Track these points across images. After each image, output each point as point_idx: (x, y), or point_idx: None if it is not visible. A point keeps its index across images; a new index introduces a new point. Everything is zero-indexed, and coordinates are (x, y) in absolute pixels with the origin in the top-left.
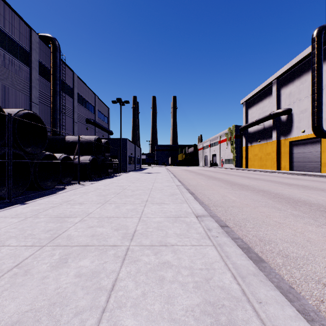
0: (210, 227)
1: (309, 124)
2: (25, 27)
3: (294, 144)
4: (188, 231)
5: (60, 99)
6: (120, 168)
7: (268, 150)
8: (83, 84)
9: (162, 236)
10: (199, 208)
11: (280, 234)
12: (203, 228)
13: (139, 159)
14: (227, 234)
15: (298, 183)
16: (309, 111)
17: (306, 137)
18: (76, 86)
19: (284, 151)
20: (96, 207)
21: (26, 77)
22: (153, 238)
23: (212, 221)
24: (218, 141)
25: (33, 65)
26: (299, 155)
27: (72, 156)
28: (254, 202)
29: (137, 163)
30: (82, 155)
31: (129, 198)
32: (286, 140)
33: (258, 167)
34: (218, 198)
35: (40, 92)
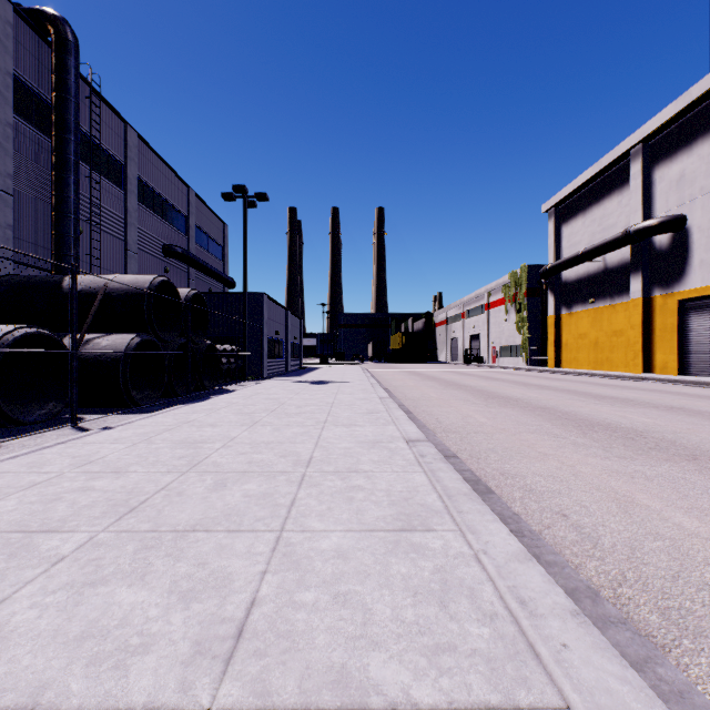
0: None
1: None
2: None
3: (691, 308)
4: None
5: (78, 182)
6: (245, 370)
7: (618, 323)
8: (156, 159)
9: None
10: None
11: None
12: None
13: (298, 345)
14: None
15: None
16: None
17: None
18: (133, 160)
19: (663, 324)
20: None
21: None
22: None
23: None
24: (483, 305)
25: None
26: (707, 334)
27: (78, 335)
28: None
29: (292, 355)
30: (114, 331)
31: (136, 586)
32: (669, 298)
33: (589, 366)
34: (618, 526)
35: (19, 162)
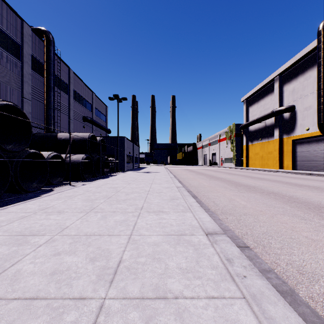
0: (230, 256)
1: (314, 121)
2: (16, 19)
3: (297, 143)
4: (198, 263)
5: (54, 95)
6: (118, 168)
7: (270, 149)
8: (80, 81)
9: (160, 273)
10: (207, 219)
11: (323, 260)
12: (219, 257)
13: (137, 158)
14: (252, 261)
15: (308, 184)
16: (314, 108)
17: (311, 135)
18: (72, 83)
19: (287, 149)
20: (77, 217)
21: (17, 71)
22: (145, 278)
23: (230, 242)
24: (217, 140)
25: (25, 59)
26: (303, 153)
27: (64, 155)
28: (269, 208)
29: (135, 162)
30: (75, 153)
31: (120, 205)
32: (289, 139)
33: (259, 166)
34: (225, 203)
35: (33, 87)
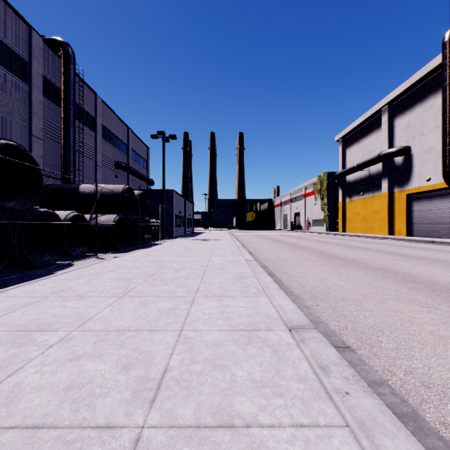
0: (324, 362)
1: (438, 168)
2: (22, 25)
3: (414, 198)
4: (279, 372)
5: (75, 131)
6: (164, 233)
7: (376, 207)
8: (111, 112)
9: (223, 388)
10: (290, 307)
11: None
12: (309, 364)
13: (191, 219)
14: (355, 369)
15: (429, 256)
16: (437, 150)
17: (433, 187)
18: (99, 115)
19: (399, 207)
20: (105, 304)
21: (23, 98)
22: (202, 395)
23: (323, 342)
24: (302, 195)
25: (34, 82)
26: (421, 213)
27: (89, 215)
28: (376, 290)
29: (188, 225)
30: (104, 213)
31: (167, 286)
32: (402, 193)
33: (361, 231)
34: (314, 283)
35: (45, 121)
